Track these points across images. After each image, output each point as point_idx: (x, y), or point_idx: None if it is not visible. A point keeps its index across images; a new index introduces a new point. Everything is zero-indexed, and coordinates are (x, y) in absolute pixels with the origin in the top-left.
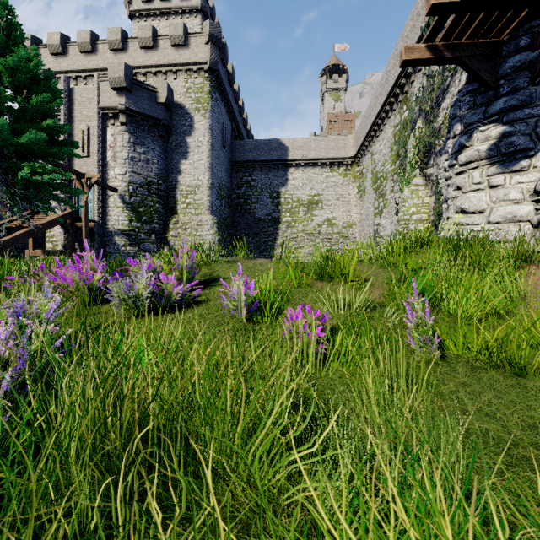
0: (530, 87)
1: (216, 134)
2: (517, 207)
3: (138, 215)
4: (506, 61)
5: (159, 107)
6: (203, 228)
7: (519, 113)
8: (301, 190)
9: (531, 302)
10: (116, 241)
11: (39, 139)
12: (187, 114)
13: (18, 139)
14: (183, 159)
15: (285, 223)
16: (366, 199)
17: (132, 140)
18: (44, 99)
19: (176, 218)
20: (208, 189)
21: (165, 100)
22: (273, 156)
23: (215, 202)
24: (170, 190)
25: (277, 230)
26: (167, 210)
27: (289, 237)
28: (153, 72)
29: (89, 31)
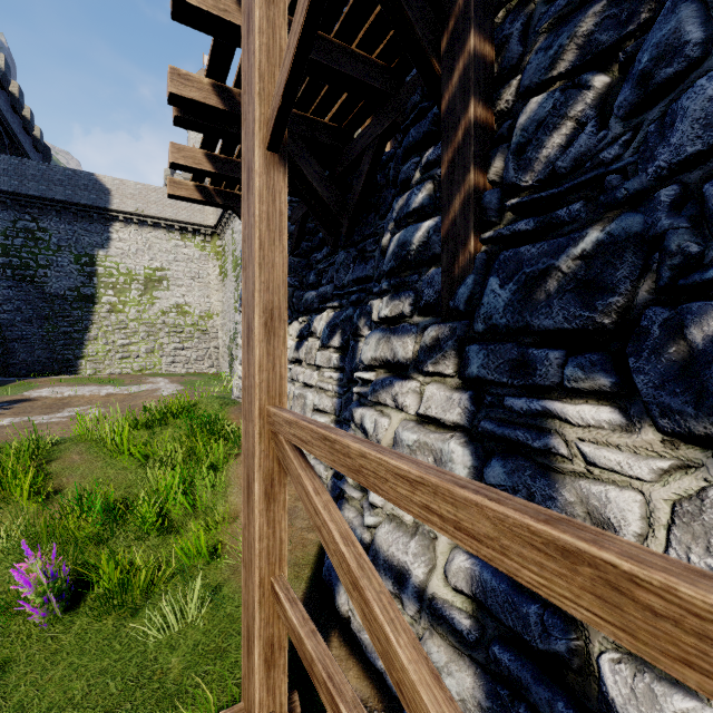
0: (291, 257)
1: None
2: None
3: None
4: None
5: None
6: None
7: None
8: (135, 258)
9: (230, 494)
10: None
11: None
12: None
13: None
14: None
15: (106, 305)
16: (228, 286)
17: None
18: None
19: None
20: None
21: None
22: (83, 198)
23: None
24: None
25: (89, 316)
26: None
27: (113, 327)
28: None
29: None
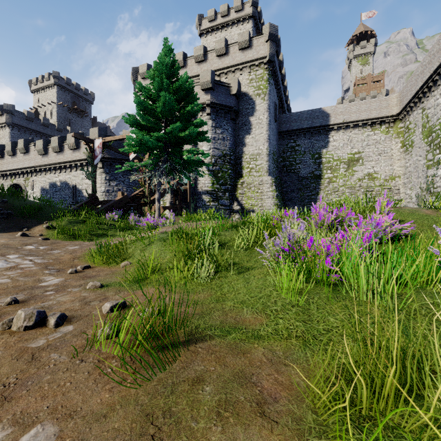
0: None
1: (271, 112)
2: None
3: (217, 179)
4: None
5: (232, 98)
6: (264, 186)
7: None
8: (342, 149)
9: None
10: (203, 199)
11: (194, 132)
12: (250, 99)
13: (179, 134)
14: (247, 135)
15: (326, 179)
16: (414, 152)
17: (213, 125)
18: (194, 106)
19: (242, 179)
20: (267, 156)
21: (236, 92)
22: (316, 123)
23: (271, 165)
24: (237, 159)
25: (319, 186)
26: (235, 174)
27: (331, 191)
28: (225, 73)
29: (182, 52)
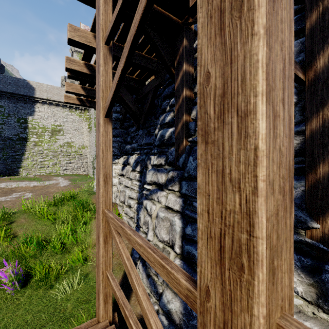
0: (120, 129)
1: None
2: (113, 179)
3: None
4: (113, 114)
5: None
6: None
7: (116, 139)
8: (47, 120)
9: (92, 235)
10: None
11: None
12: None
13: None
14: None
15: (32, 142)
16: (92, 134)
17: None
18: None
19: None
20: None
21: None
22: (21, 91)
23: None
24: None
25: (24, 147)
26: None
27: (36, 153)
28: None
29: None
